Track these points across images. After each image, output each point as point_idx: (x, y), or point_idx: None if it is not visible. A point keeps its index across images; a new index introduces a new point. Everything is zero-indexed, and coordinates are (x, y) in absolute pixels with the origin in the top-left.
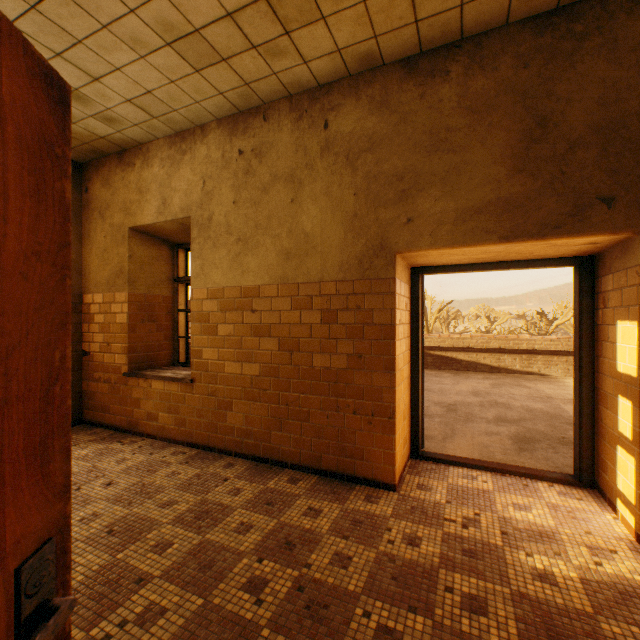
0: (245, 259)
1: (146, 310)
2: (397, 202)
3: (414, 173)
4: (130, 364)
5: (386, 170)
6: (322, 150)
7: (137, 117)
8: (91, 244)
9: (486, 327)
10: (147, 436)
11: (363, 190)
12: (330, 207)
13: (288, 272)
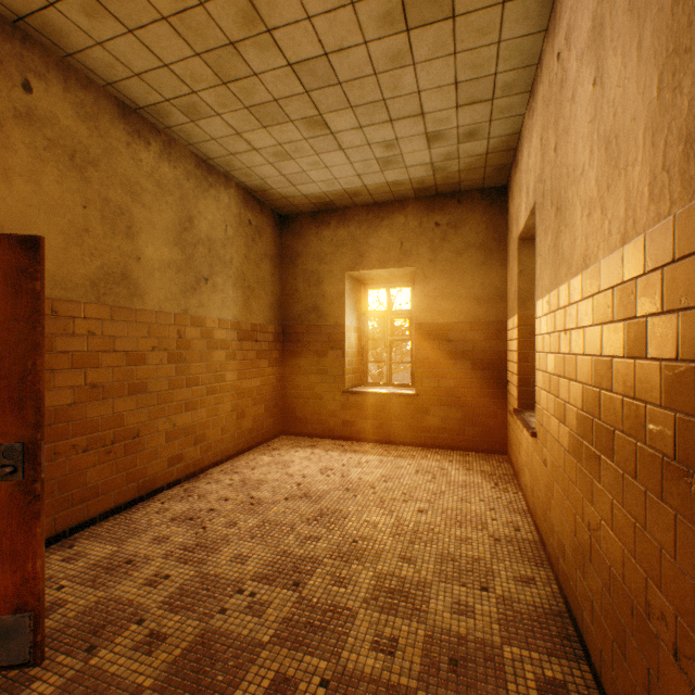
0: (559, 240)
1: None
2: None
3: None
4: (519, 399)
5: None
6: None
7: (481, 114)
8: (508, 267)
9: None
10: (521, 491)
11: None
12: (634, 33)
13: (589, 243)
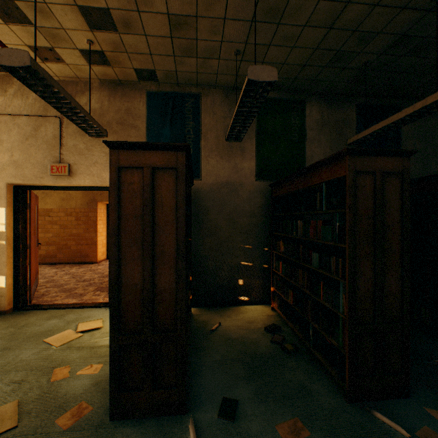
0: (47, 199)
1: None
2: None
3: None
4: None
5: None
6: None
7: None
8: None
9: None
10: None
11: None
12: None
13: (64, 205)
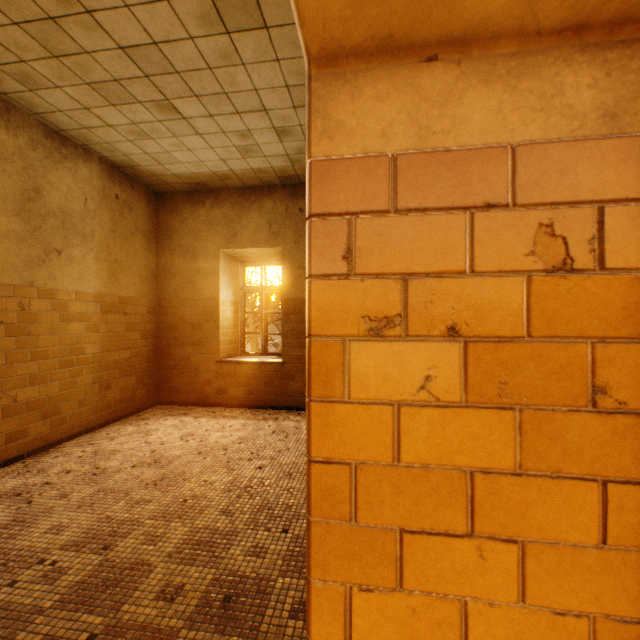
0: None
1: None
2: None
3: None
4: None
5: None
6: None
7: None
8: None
9: None
10: None
11: None
12: None
13: None
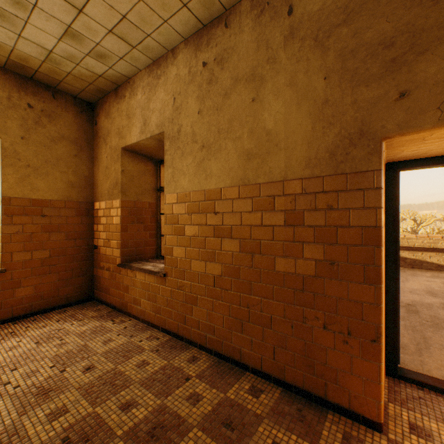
0: (208, 164)
1: (135, 214)
2: (384, 75)
3: (411, 33)
4: (122, 257)
5: (368, 40)
6: (285, 39)
7: (120, 49)
8: (98, 164)
9: (412, 228)
10: (133, 317)
11: (336, 71)
12: (295, 98)
13: (249, 173)
